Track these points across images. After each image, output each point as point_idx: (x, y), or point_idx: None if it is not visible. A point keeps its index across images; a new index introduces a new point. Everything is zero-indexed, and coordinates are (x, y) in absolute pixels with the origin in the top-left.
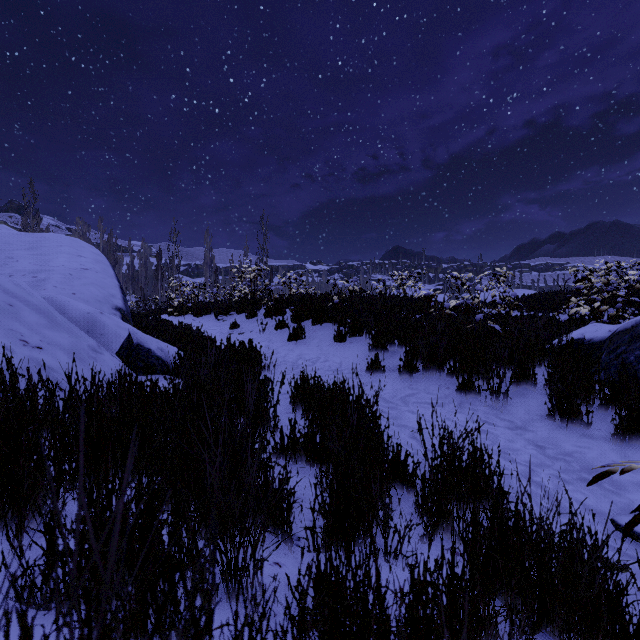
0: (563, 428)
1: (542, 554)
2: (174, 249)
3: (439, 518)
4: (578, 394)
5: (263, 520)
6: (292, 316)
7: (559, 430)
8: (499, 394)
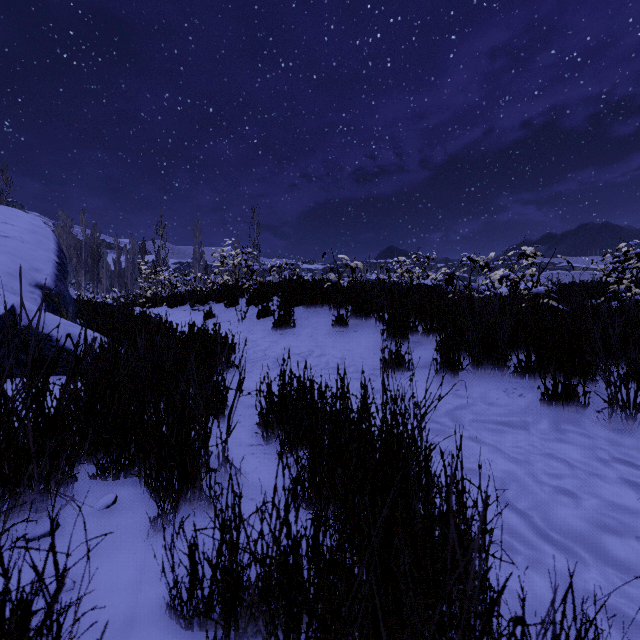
0: None
1: None
2: (160, 242)
3: None
4: None
5: None
6: (279, 302)
7: None
8: (636, 408)
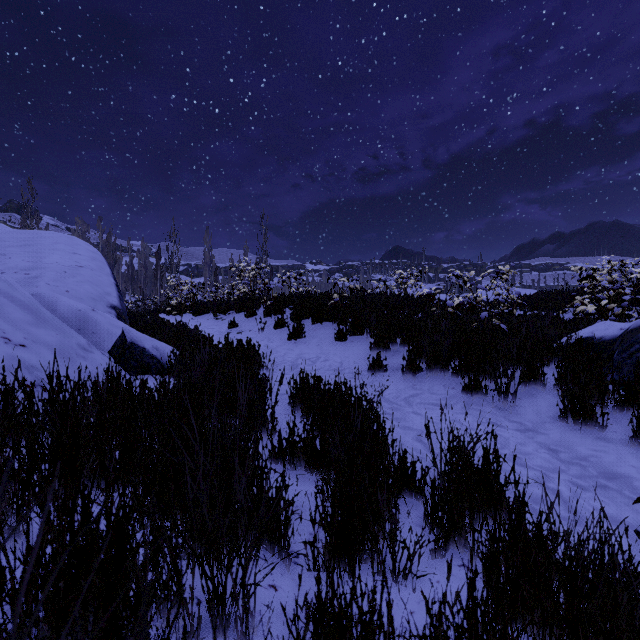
0: (576, 430)
1: (573, 577)
2: (173, 248)
3: (451, 531)
4: (591, 394)
5: (254, 544)
6: (292, 315)
7: (572, 432)
8: (507, 394)
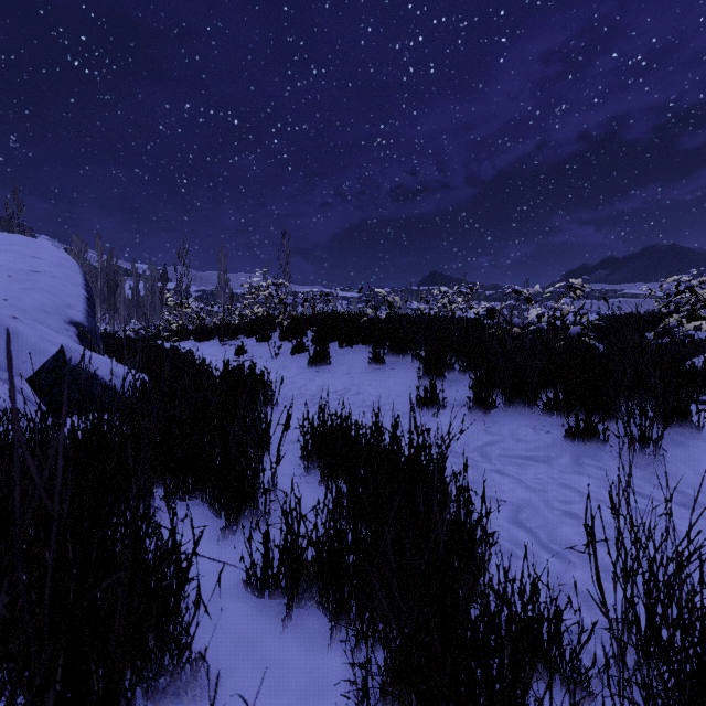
0: None
1: None
2: (182, 270)
3: None
4: None
5: None
6: (314, 337)
7: None
8: (647, 443)
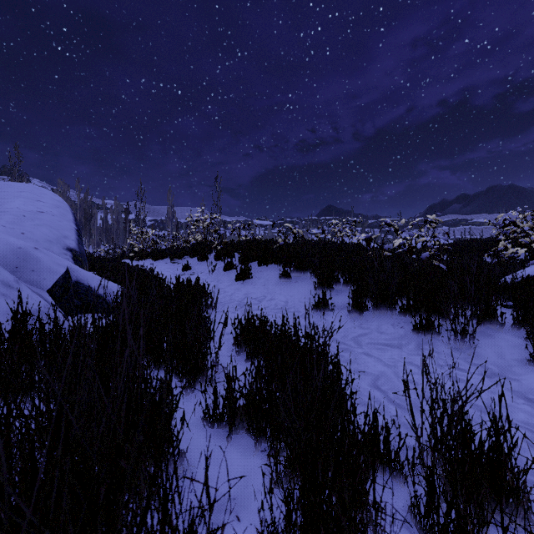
0: None
1: None
2: (140, 205)
3: None
4: None
5: None
6: (240, 258)
7: None
8: (465, 335)
